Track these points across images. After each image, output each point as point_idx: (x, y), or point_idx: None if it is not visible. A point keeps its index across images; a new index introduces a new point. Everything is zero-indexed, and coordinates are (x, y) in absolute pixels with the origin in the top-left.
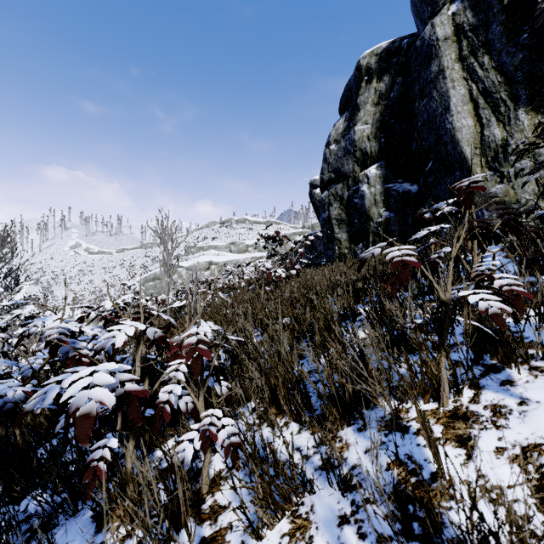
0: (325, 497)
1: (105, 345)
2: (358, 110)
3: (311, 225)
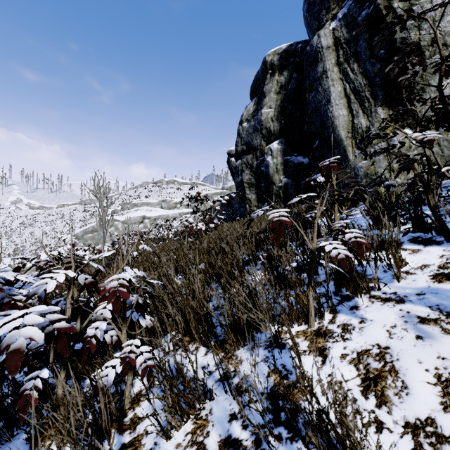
0: (221, 402)
1: (37, 291)
2: (264, 97)
3: (229, 187)
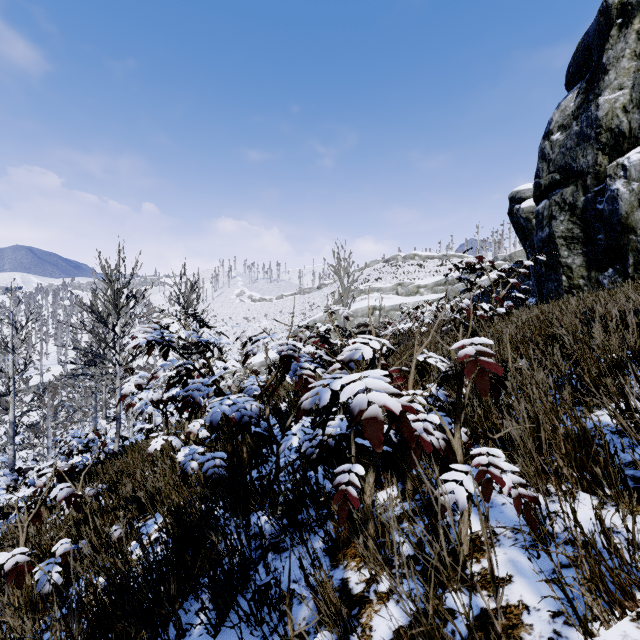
0: None
1: (353, 357)
2: (603, 73)
3: (508, 255)
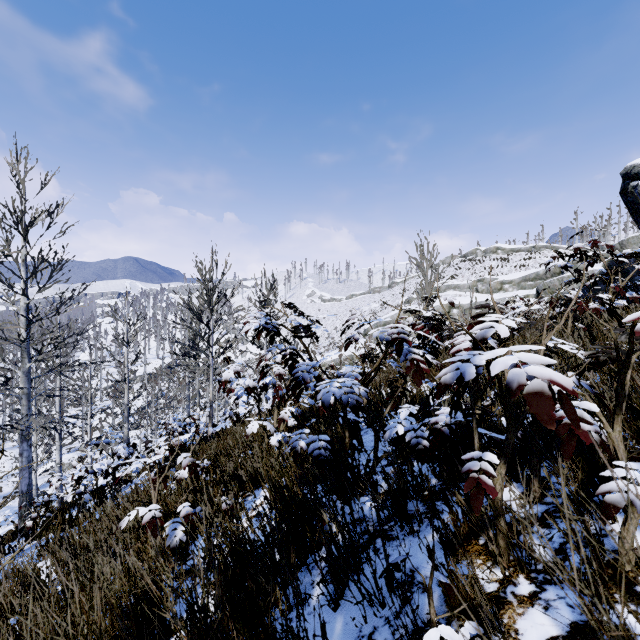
0: None
1: (486, 335)
2: None
3: (618, 243)
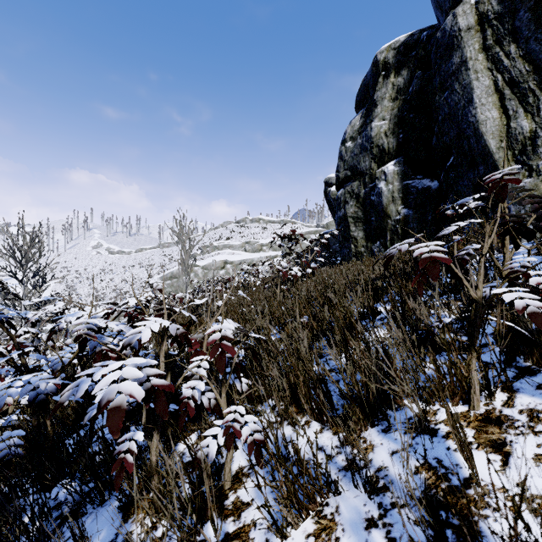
0: (350, 499)
1: (132, 340)
2: (375, 106)
3: (326, 224)
